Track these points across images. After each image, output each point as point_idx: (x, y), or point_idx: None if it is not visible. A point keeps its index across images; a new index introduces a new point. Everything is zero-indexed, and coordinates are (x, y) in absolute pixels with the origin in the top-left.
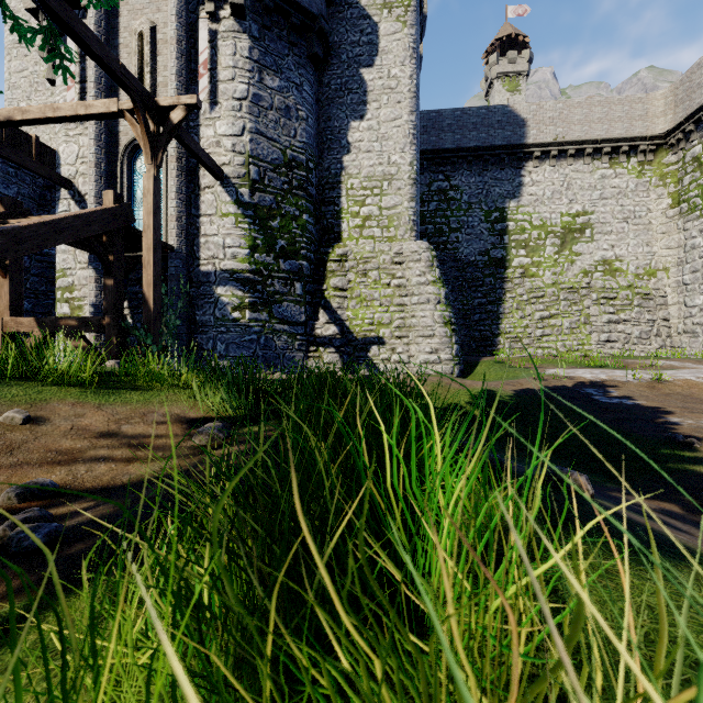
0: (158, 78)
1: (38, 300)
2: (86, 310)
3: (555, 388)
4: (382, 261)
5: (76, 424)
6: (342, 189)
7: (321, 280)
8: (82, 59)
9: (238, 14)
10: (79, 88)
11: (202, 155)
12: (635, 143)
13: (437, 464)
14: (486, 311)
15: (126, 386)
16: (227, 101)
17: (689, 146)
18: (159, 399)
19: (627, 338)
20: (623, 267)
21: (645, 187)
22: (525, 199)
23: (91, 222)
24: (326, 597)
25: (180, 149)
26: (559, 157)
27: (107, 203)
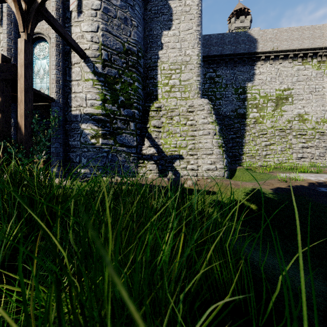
0: None
1: None
2: None
3: (298, 187)
4: (181, 111)
5: None
6: (158, 70)
7: (146, 122)
8: None
9: None
10: (0, 5)
11: (69, 38)
12: (316, 51)
13: None
14: (235, 141)
15: None
16: (88, 11)
17: None
18: None
19: (312, 156)
20: (309, 118)
21: (321, 75)
22: (256, 82)
23: None
24: None
25: (58, 39)
26: (274, 59)
27: None
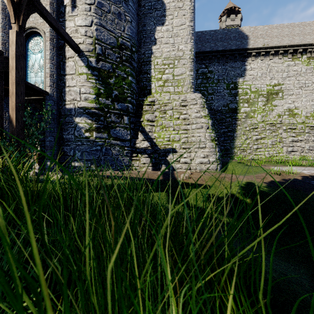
0: None
1: None
2: None
3: (292, 180)
4: (175, 105)
5: None
6: (151, 65)
7: (139, 116)
8: None
9: None
10: None
11: (62, 32)
12: (306, 47)
13: None
14: (227, 135)
15: None
16: (82, 5)
17: None
18: None
19: (302, 150)
20: (299, 112)
21: (311, 70)
22: (247, 77)
23: None
24: None
25: (52, 33)
26: (265, 55)
27: None
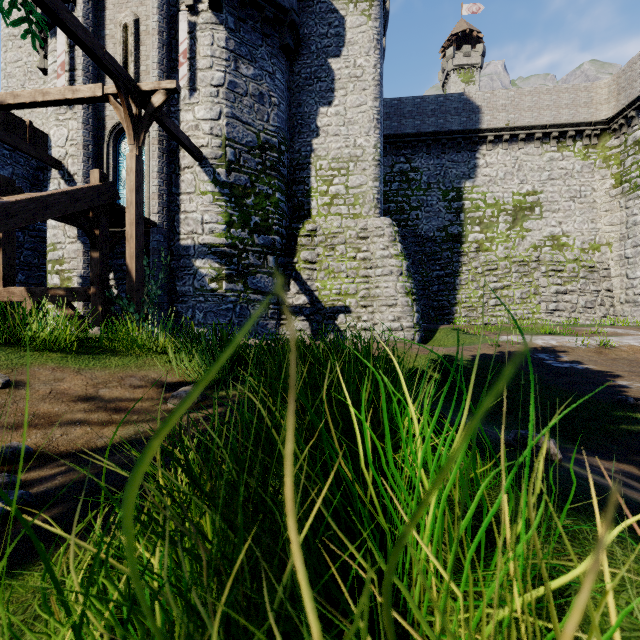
0: (141, 67)
1: (31, 272)
2: (75, 281)
3: (509, 353)
4: (349, 236)
5: (55, 388)
6: (311, 170)
7: (292, 254)
8: (72, 49)
9: (216, 7)
10: (68, 76)
11: (182, 137)
12: (581, 128)
13: (418, 438)
14: (443, 282)
15: (106, 351)
16: (205, 88)
17: (630, 131)
18: (137, 364)
19: (574, 308)
20: (569, 242)
21: (590, 168)
22: (480, 179)
23: (78, 198)
24: (295, 590)
25: (162, 132)
26: (511, 141)
27: (92, 181)
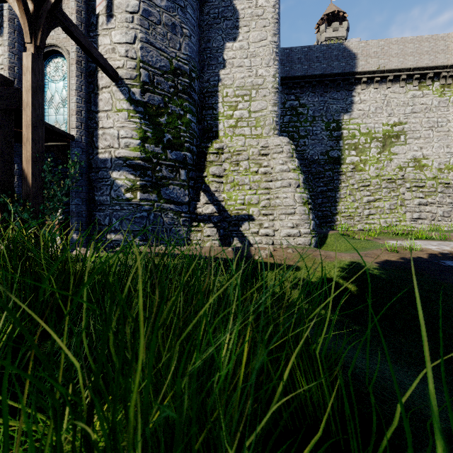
0: None
1: None
2: None
3: (414, 260)
4: (251, 153)
5: None
6: (219, 97)
7: (202, 169)
8: None
9: None
10: None
11: (94, 52)
12: (438, 70)
13: None
14: (326, 196)
15: None
16: (121, 14)
17: None
18: None
19: (433, 216)
20: (429, 163)
21: (445, 103)
22: (355, 113)
23: None
24: None
25: (80, 53)
26: (381, 82)
27: None
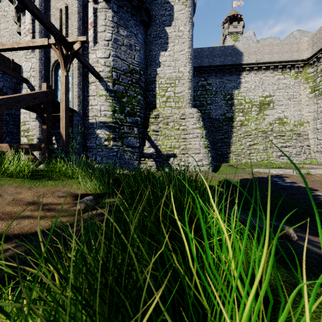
0: (69, 30)
1: (13, 136)
2: (35, 141)
3: (258, 178)
4: (175, 118)
5: (15, 197)
6: (156, 84)
7: (146, 127)
8: (33, 22)
9: (107, 0)
10: (32, 35)
11: (89, 66)
12: (293, 63)
13: (227, 241)
14: (223, 142)
15: (46, 177)
16: (102, 41)
17: (319, 64)
18: (62, 184)
19: (290, 154)
20: (288, 121)
21: (298, 83)
22: (242, 89)
23: (35, 97)
24: None
25: (79, 64)
26: (258, 70)
27: (43, 89)
